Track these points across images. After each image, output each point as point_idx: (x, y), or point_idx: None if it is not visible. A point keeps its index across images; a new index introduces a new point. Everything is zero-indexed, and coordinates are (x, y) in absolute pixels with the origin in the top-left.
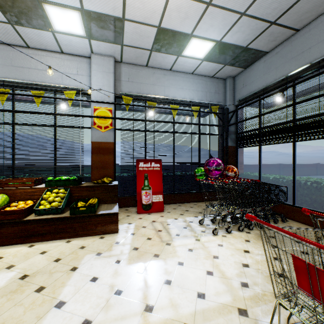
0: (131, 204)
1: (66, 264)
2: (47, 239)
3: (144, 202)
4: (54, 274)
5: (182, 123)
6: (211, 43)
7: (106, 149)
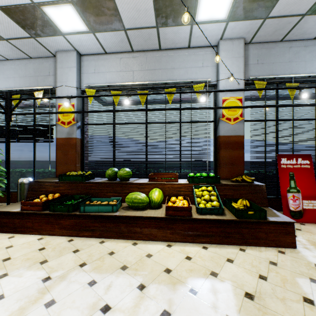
0: None
1: (284, 288)
2: (215, 242)
3: (292, 208)
4: (288, 302)
5: None
6: None
7: (235, 143)
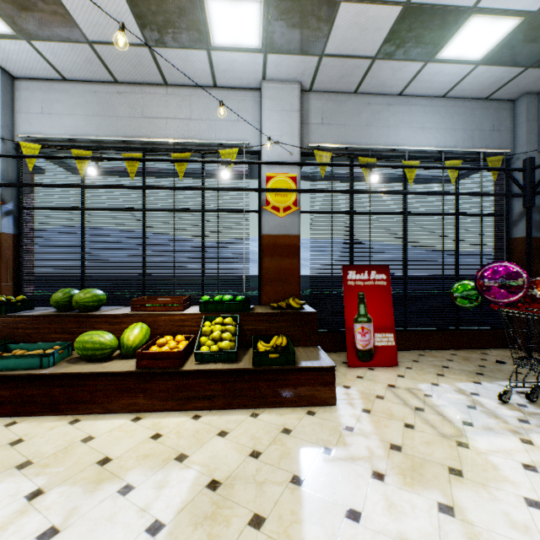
0: (326, 347)
1: (275, 466)
2: (218, 406)
3: (359, 346)
4: (266, 486)
5: (433, 193)
6: (513, 21)
7: (286, 247)
